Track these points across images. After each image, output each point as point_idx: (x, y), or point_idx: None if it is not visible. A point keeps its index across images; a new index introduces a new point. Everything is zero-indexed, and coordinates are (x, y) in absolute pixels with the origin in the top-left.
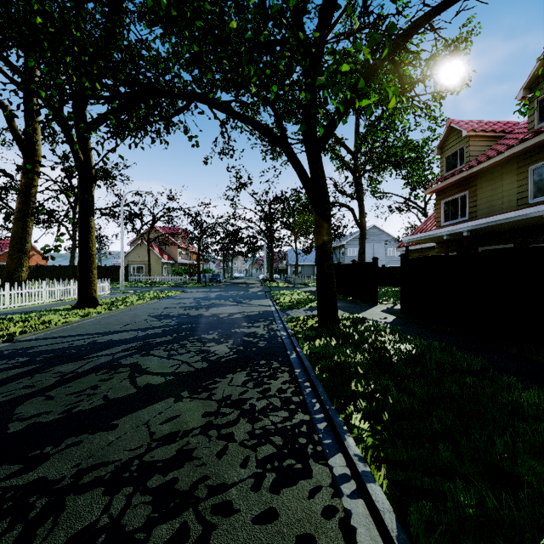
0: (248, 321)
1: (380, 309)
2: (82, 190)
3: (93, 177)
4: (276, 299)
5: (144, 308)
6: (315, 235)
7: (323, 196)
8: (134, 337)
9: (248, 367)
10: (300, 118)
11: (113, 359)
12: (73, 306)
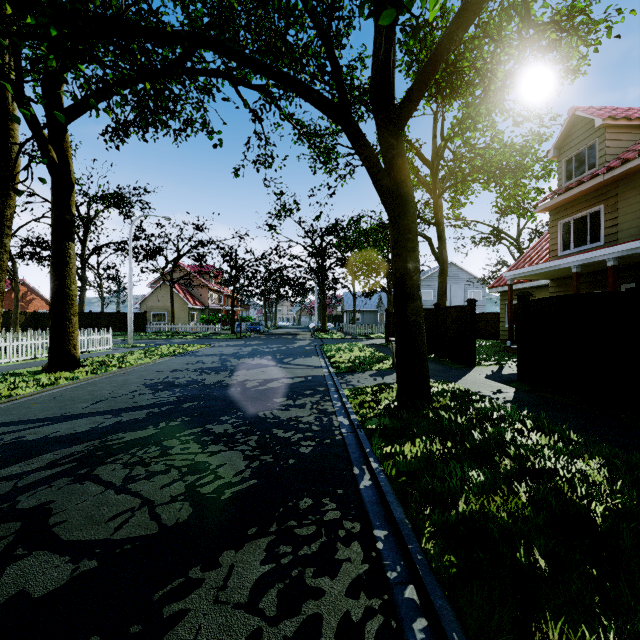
0: (288, 395)
1: (483, 375)
2: (55, 204)
3: (72, 186)
4: (330, 357)
5: (145, 370)
6: (393, 260)
7: (405, 199)
8: (93, 428)
9: (274, 522)
10: (382, 2)
11: (10, 491)
12: (43, 368)
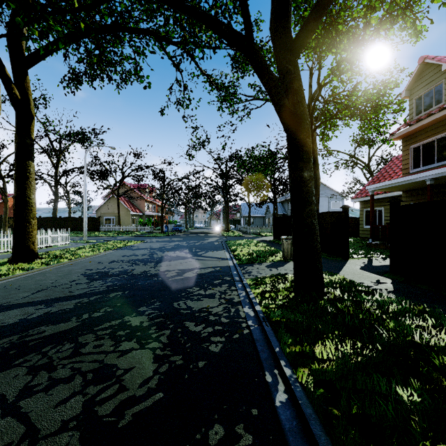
0: (200, 285)
1: (358, 266)
2: (18, 131)
3: (32, 117)
4: (233, 250)
5: (89, 261)
6: (290, 170)
7: (301, 117)
8: (20, 320)
9: None
10: None
11: None
12: (8, 260)
